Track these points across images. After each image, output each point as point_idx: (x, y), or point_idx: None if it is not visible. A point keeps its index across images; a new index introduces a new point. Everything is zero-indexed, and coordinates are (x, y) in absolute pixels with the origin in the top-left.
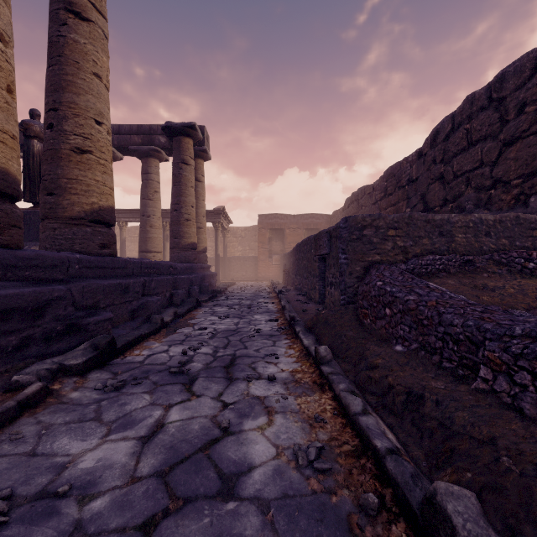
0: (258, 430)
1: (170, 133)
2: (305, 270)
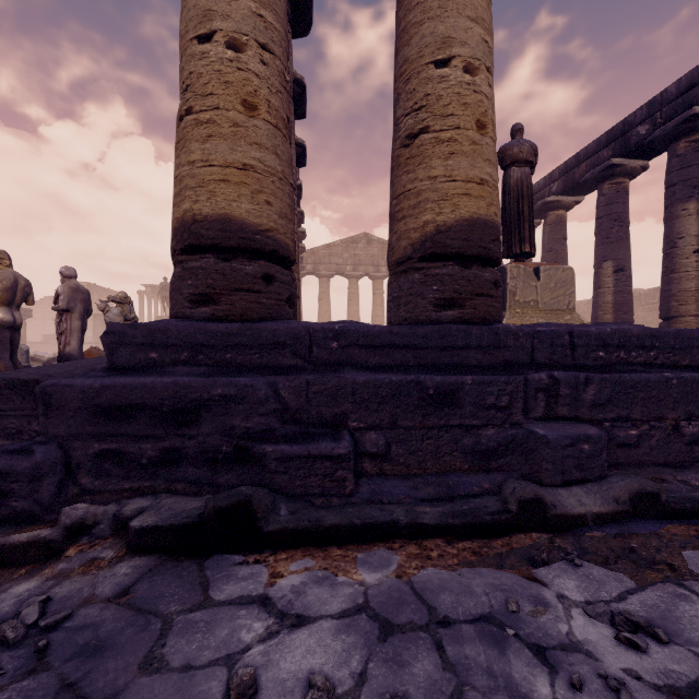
0: None
1: None
2: None
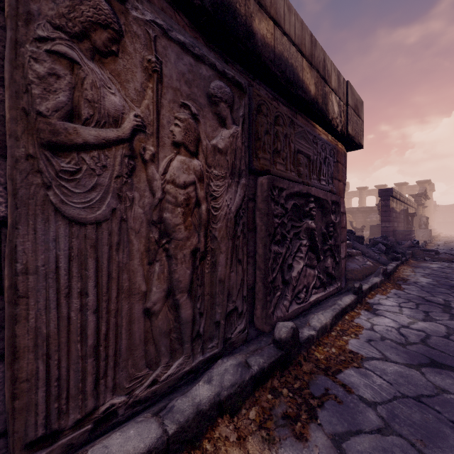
0: None
1: None
2: None
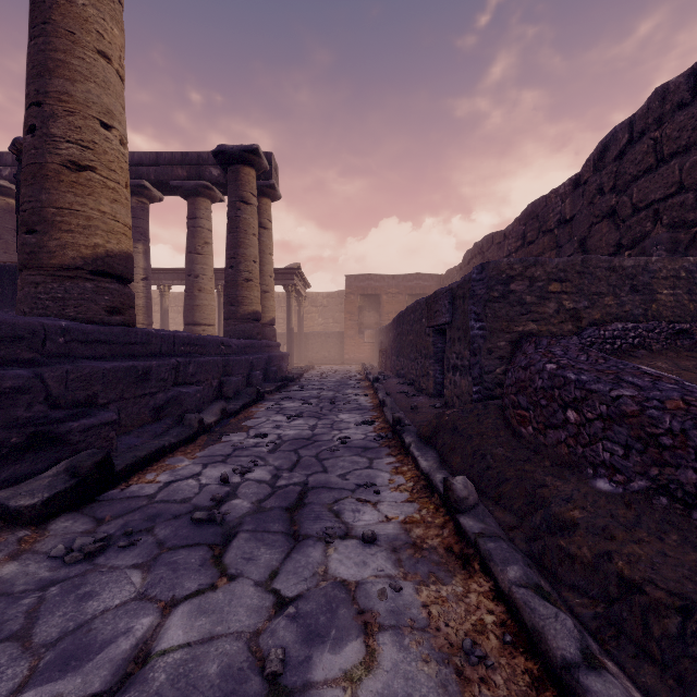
0: (343, 685)
1: (224, 161)
2: (412, 349)
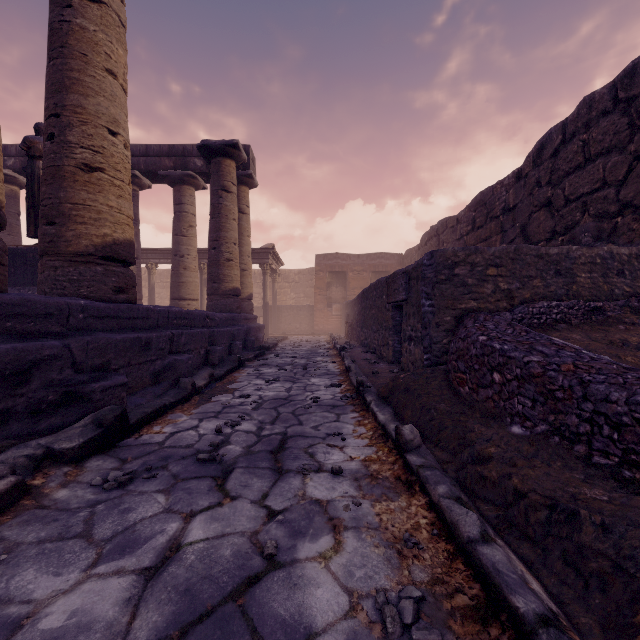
0: (319, 561)
1: (208, 154)
2: (374, 321)
